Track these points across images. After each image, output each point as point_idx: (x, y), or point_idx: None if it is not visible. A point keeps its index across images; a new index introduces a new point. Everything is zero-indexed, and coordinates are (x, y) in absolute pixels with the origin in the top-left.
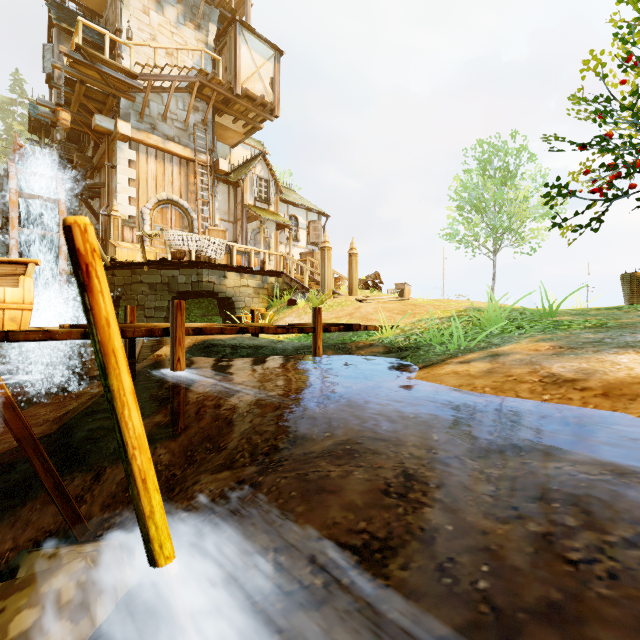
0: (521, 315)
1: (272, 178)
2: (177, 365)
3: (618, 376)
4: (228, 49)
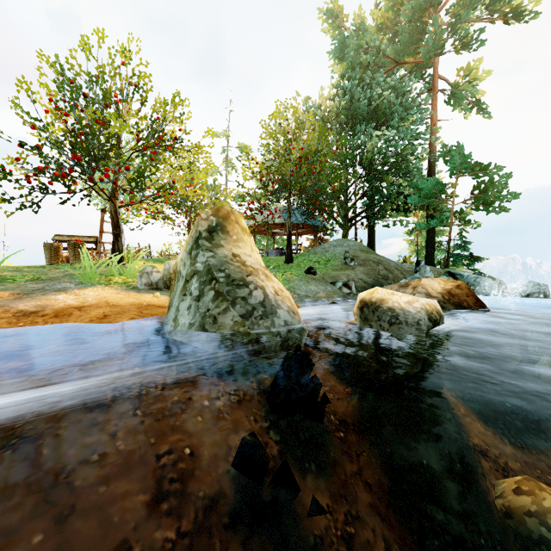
0: None
1: None
2: None
3: (61, 306)
4: None
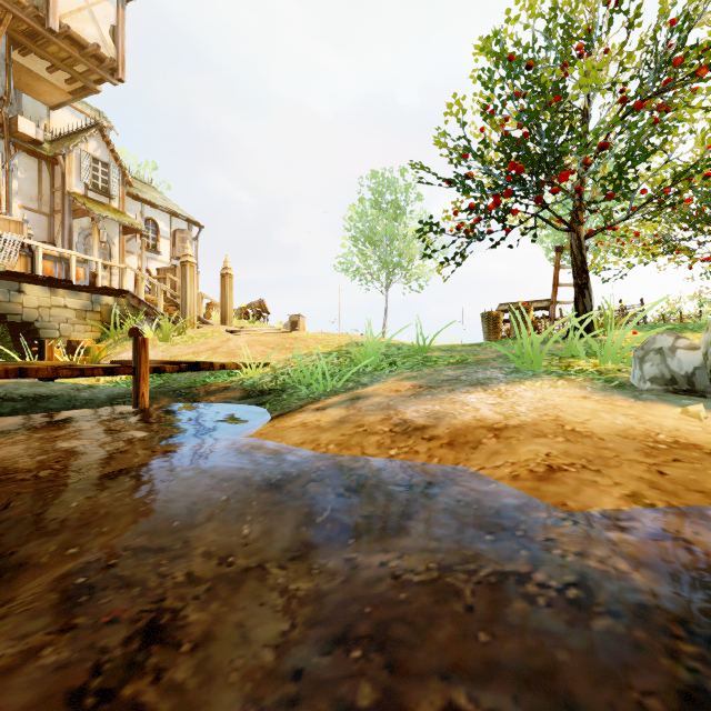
0: (398, 351)
1: (115, 163)
2: None
3: (465, 419)
4: None
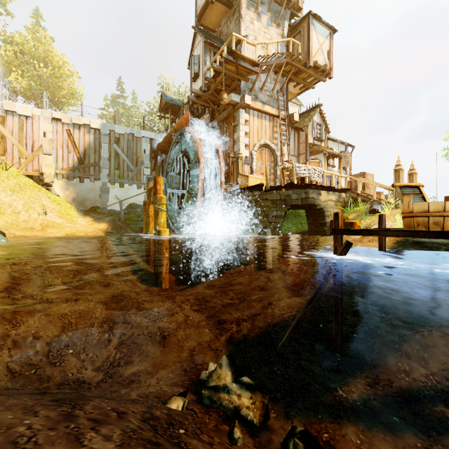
0: None
1: (323, 123)
2: None
3: None
4: (302, 36)
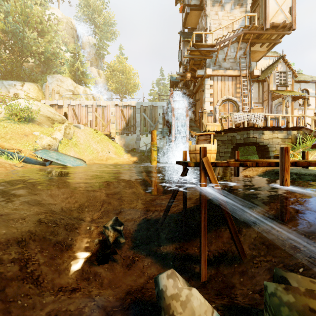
0: None
1: (288, 69)
2: (285, 183)
3: None
4: (260, 6)
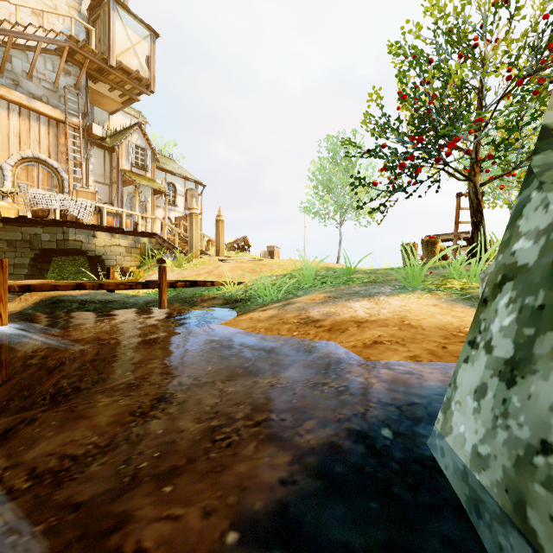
0: (333, 273)
1: (149, 147)
2: None
3: (344, 316)
4: (102, 21)
